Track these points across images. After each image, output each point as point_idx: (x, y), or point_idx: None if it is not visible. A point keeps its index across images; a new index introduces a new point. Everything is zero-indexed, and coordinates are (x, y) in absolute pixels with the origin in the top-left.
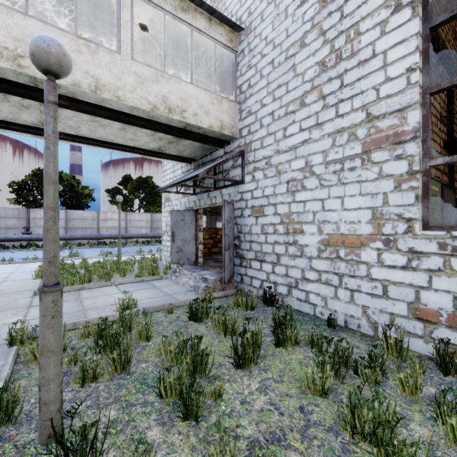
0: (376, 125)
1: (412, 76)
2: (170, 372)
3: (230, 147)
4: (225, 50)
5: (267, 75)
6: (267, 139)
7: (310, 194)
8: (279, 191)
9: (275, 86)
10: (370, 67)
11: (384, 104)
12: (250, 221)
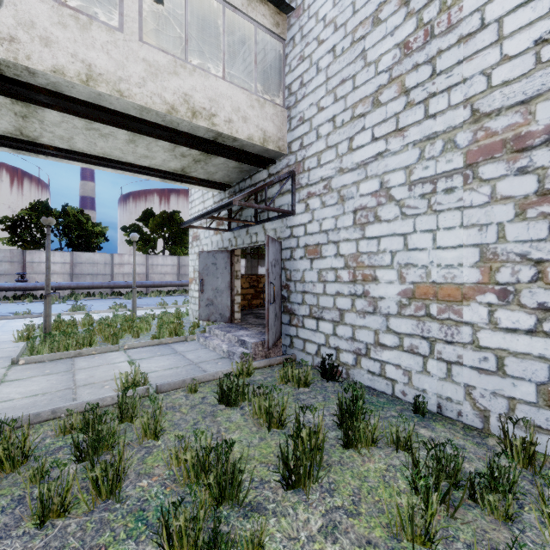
0: (486, 126)
1: (544, 50)
2: (180, 506)
3: (276, 167)
4: (269, 39)
5: (326, 67)
6: (326, 154)
7: (387, 227)
8: (343, 223)
9: (337, 81)
10: (476, 43)
11: (499, 95)
12: (302, 264)
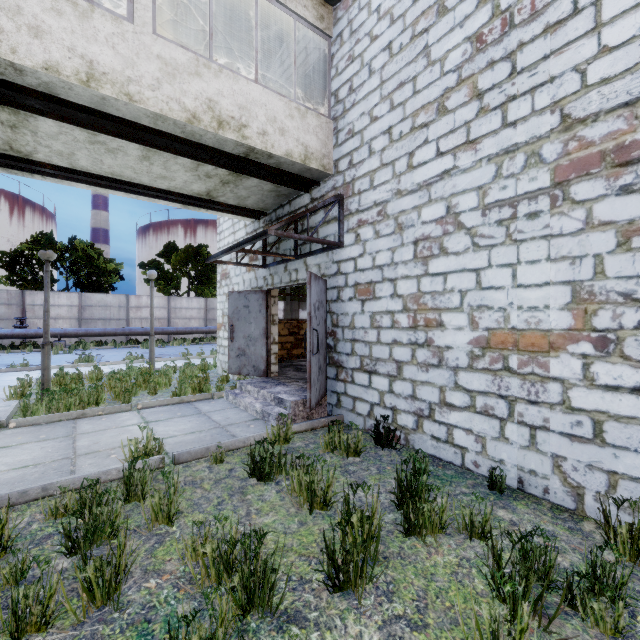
0: (580, 134)
1: None
2: (193, 621)
3: (321, 190)
4: (312, 37)
5: (380, 69)
6: (380, 174)
7: (456, 261)
8: (401, 257)
9: (393, 85)
10: (568, 33)
11: (596, 96)
12: (352, 307)
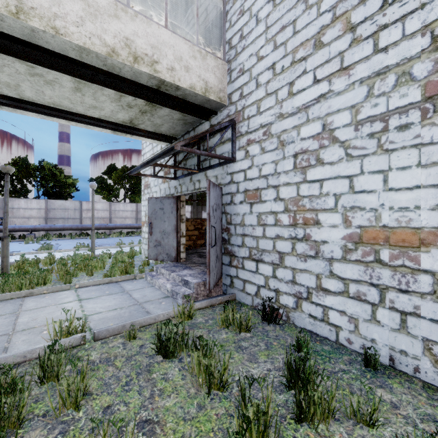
0: None
1: None
2: None
3: (218, 118)
4: (210, 0)
5: (265, 17)
6: (265, 101)
7: (331, 170)
8: (283, 168)
9: (276, 29)
10: None
11: None
12: (242, 208)
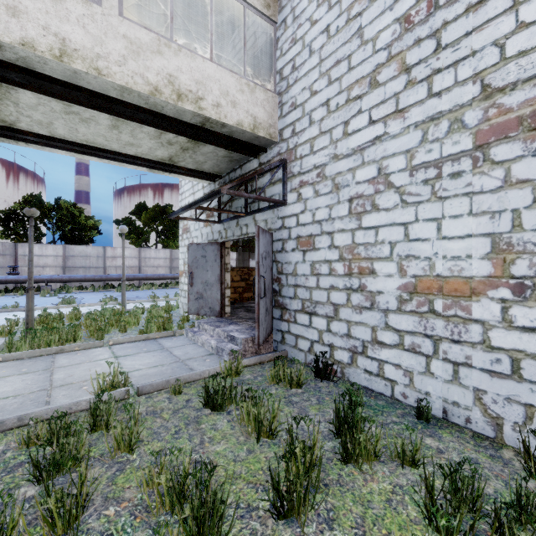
0: (499, 102)
1: None
2: None
3: (267, 156)
4: (260, 23)
5: (319, 49)
6: (319, 140)
7: (386, 216)
8: (337, 213)
9: (331, 62)
10: (488, 11)
11: (514, 67)
12: (294, 256)
